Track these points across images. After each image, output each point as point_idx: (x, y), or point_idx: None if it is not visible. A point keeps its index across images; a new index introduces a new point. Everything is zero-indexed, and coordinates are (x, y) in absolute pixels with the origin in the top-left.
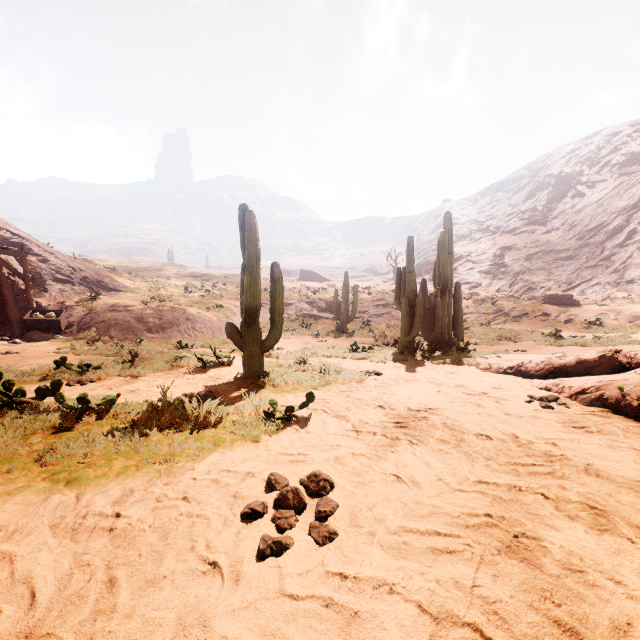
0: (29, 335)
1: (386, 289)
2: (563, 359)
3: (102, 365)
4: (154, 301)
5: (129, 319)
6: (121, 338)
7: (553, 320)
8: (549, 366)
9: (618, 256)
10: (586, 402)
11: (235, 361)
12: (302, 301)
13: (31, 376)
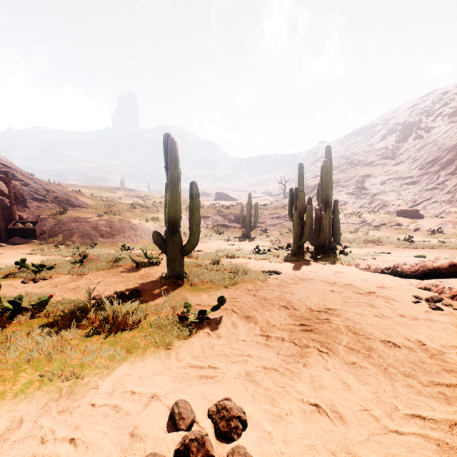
0: (12, 240)
1: (278, 206)
2: (436, 262)
3: (57, 265)
4: (107, 214)
5: (87, 228)
6: (81, 242)
7: (405, 229)
8: (424, 268)
9: (450, 181)
10: None
11: (163, 261)
12: (217, 215)
13: None
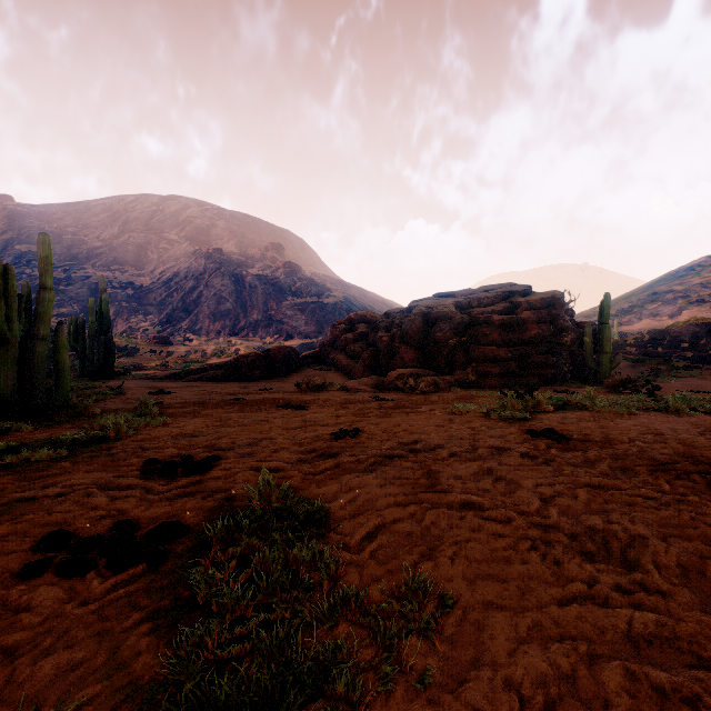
0: None
1: None
2: (190, 370)
3: None
4: None
5: None
6: None
7: (159, 355)
8: (185, 373)
9: (193, 309)
10: (201, 380)
11: None
12: None
13: None
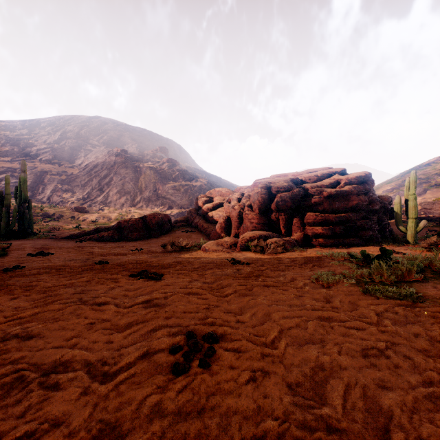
0: None
1: None
2: (85, 231)
3: None
4: None
5: None
6: None
7: (77, 220)
8: (81, 234)
9: (106, 189)
10: (91, 240)
11: None
12: None
13: None
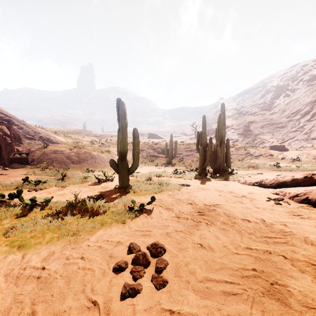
0: (12, 165)
1: (191, 142)
2: (284, 178)
3: (47, 181)
4: (75, 148)
5: (63, 157)
6: (58, 167)
7: (275, 158)
8: (277, 182)
9: (307, 126)
10: (298, 201)
11: (115, 179)
12: (149, 148)
13: (10, 186)
